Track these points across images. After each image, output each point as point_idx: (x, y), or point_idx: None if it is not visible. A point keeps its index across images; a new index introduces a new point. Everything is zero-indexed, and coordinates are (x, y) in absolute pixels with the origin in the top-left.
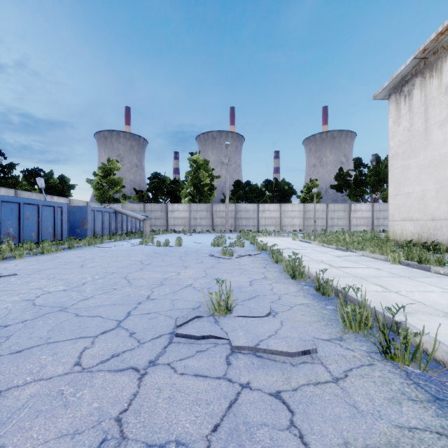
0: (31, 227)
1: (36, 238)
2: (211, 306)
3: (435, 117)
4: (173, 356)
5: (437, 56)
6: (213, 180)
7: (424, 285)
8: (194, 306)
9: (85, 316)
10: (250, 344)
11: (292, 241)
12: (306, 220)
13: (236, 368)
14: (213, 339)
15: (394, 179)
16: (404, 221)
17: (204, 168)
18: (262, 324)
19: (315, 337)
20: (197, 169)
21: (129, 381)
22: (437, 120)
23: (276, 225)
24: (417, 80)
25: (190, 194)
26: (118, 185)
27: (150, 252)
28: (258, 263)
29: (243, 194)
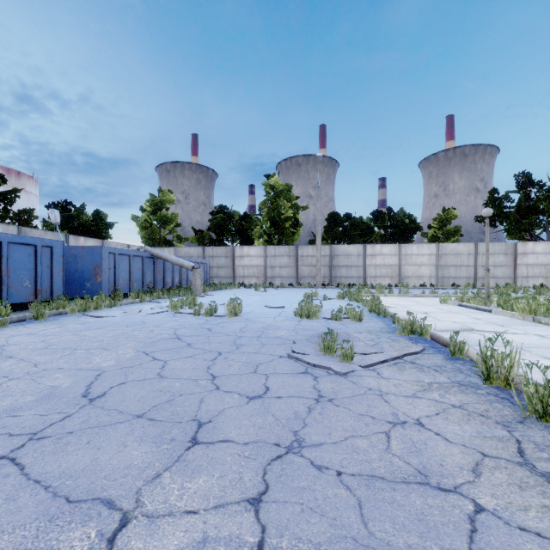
0: None
1: None
2: None
3: None
4: None
5: None
6: (297, 213)
7: None
8: None
9: None
10: None
11: (441, 305)
12: (442, 268)
13: None
14: None
15: None
16: None
17: (284, 196)
18: None
19: None
20: (275, 197)
21: None
22: None
23: (392, 277)
24: None
25: (266, 232)
26: (171, 223)
27: (166, 333)
28: (464, 414)
29: (341, 232)
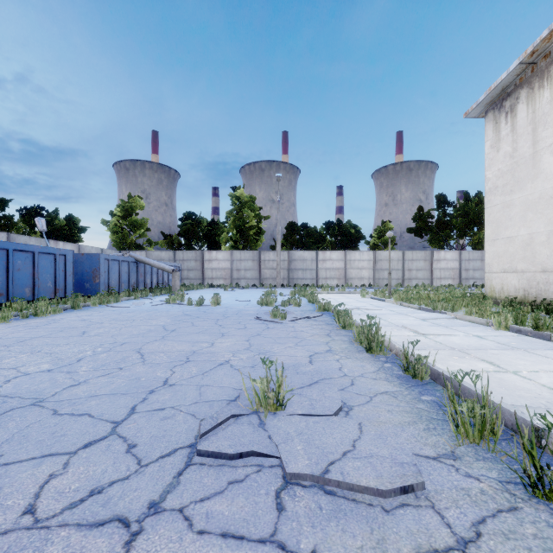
0: (24, 281)
1: (31, 295)
2: (255, 398)
3: (546, 139)
4: (191, 493)
5: (549, 60)
6: (260, 222)
7: (549, 361)
8: (231, 396)
9: (66, 415)
10: (314, 471)
11: (361, 298)
12: (378, 271)
13: (292, 519)
14: (256, 457)
15: (492, 219)
16: (505, 273)
17: (249, 206)
18: (330, 429)
19: (413, 452)
20: (240, 207)
21: (108, 551)
22: (550, 143)
23: (339, 278)
24: (522, 91)
25: (232, 239)
26: (142, 228)
27: (178, 313)
28: (320, 329)
29: (299, 239)
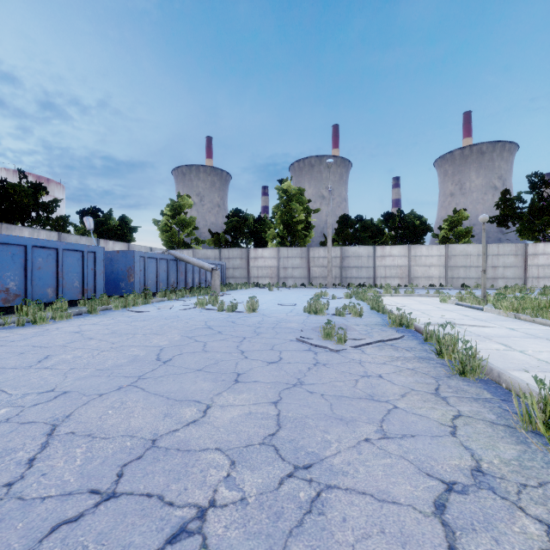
0: (46, 281)
1: (54, 296)
2: None
3: None
4: None
5: None
6: (309, 216)
7: None
8: None
9: None
10: None
11: (441, 304)
12: (451, 269)
13: None
14: None
15: None
16: None
17: (297, 199)
18: None
19: None
20: (287, 201)
21: None
22: None
23: (402, 277)
24: None
25: (279, 235)
26: (189, 227)
27: (199, 324)
28: (412, 372)
29: (352, 233)
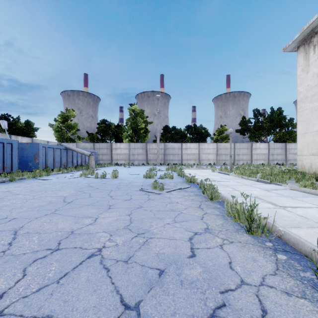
0: None
1: None
2: None
3: None
4: None
5: None
6: (147, 125)
7: None
8: None
9: None
10: None
11: (212, 172)
12: (219, 155)
13: None
14: None
15: (302, 119)
16: (313, 156)
17: (140, 116)
18: None
19: None
20: (134, 116)
21: None
22: None
23: (195, 160)
24: None
25: (130, 135)
26: (74, 129)
27: (84, 185)
28: (191, 200)
29: (170, 136)
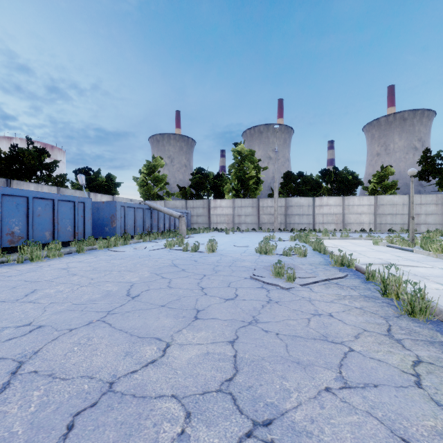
0: (44, 226)
1: (51, 238)
2: None
3: None
4: None
5: None
6: (259, 173)
7: None
8: None
9: None
10: None
11: (373, 246)
12: (379, 216)
13: None
14: None
15: None
16: None
17: (249, 159)
18: None
19: None
20: (241, 160)
21: None
22: None
23: (337, 223)
24: None
25: (234, 188)
26: (162, 182)
27: (166, 262)
28: (361, 312)
29: (295, 187)
